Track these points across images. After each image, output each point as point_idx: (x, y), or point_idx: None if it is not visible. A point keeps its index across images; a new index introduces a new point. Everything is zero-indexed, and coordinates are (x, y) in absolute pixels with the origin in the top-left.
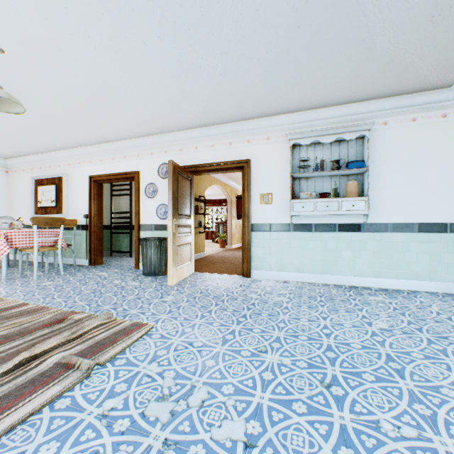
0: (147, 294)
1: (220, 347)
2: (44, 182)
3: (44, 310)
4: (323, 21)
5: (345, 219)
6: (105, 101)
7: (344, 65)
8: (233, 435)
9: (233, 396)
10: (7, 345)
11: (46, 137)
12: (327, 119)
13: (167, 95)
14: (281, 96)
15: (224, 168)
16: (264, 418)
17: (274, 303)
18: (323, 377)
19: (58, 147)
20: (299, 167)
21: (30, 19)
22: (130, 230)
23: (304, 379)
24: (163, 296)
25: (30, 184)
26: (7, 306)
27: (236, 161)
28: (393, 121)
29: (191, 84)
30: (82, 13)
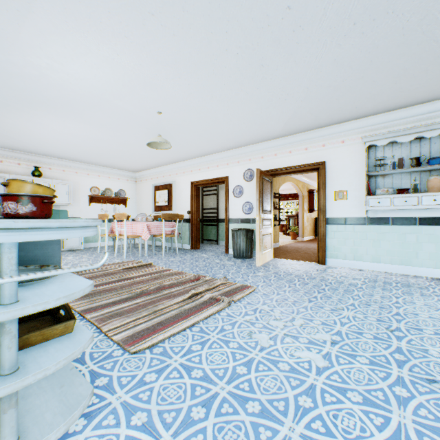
0: (243, 270)
1: (307, 303)
2: (160, 188)
3: (183, 273)
4: (394, 53)
5: (426, 213)
6: (211, 130)
7: (420, 76)
8: (323, 338)
9: (320, 325)
10: (178, 288)
11: (165, 157)
12: (405, 118)
13: (256, 120)
14: (356, 107)
15: (300, 170)
16: (342, 336)
17: (349, 283)
18: (388, 327)
19: (170, 162)
20: (374, 166)
21: (182, 95)
22: (216, 222)
23: (372, 325)
24: (255, 272)
25: (150, 190)
26: (161, 270)
27: (312, 164)
28: None
29: (277, 111)
30: (212, 86)
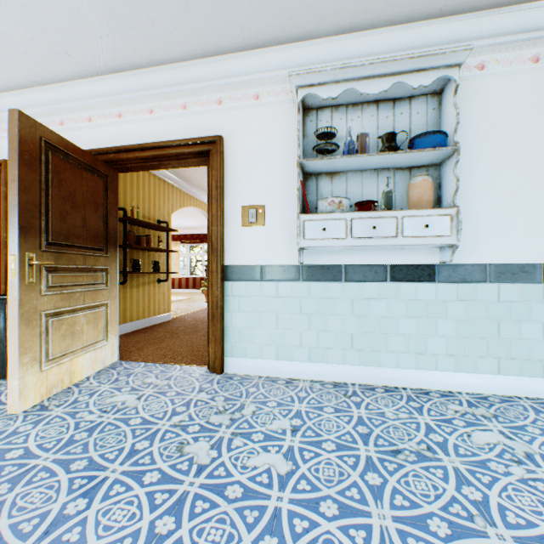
0: None
1: None
2: None
3: None
4: None
5: (404, 256)
6: None
7: None
8: None
9: None
10: None
11: None
12: (370, 56)
13: None
14: None
15: (172, 154)
16: None
17: (246, 491)
18: None
19: None
20: (315, 147)
21: None
22: None
23: None
24: None
25: None
26: None
27: (194, 139)
28: (496, 62)
29: None
30: None
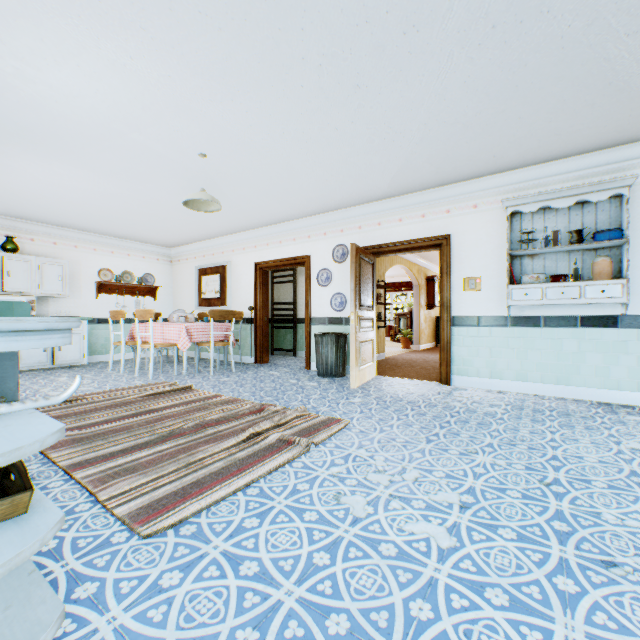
0: (331, 394)
1: (425, 445)
2: (207, 272)
3: (240, 401)
4: (548, 76)
5: (591, 310)
6: (283, 185)
7: (584, 112)
8: (448, 500)
9: (444, 478)
10: (229, 424)
11: (215, 225)
12: (563, 174)
13: (350, 171)
14: (494, 155)
15: (415, 247)
16: (476, 495)
17: (485, 413)
18: (543, 478)
19: (223, 233)
20: (519, 241)
21: (236, 128)
22: (293, 324)
23: (520, 476)
24: (349, 398)
25: (193, 274)
26: (206, 396)
27: (431, 238)
28: None
29: (380, 158)
30: (283, 116)
